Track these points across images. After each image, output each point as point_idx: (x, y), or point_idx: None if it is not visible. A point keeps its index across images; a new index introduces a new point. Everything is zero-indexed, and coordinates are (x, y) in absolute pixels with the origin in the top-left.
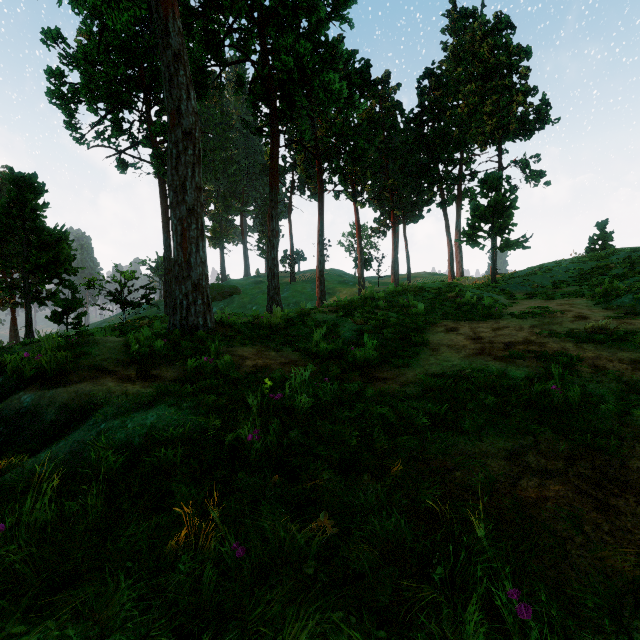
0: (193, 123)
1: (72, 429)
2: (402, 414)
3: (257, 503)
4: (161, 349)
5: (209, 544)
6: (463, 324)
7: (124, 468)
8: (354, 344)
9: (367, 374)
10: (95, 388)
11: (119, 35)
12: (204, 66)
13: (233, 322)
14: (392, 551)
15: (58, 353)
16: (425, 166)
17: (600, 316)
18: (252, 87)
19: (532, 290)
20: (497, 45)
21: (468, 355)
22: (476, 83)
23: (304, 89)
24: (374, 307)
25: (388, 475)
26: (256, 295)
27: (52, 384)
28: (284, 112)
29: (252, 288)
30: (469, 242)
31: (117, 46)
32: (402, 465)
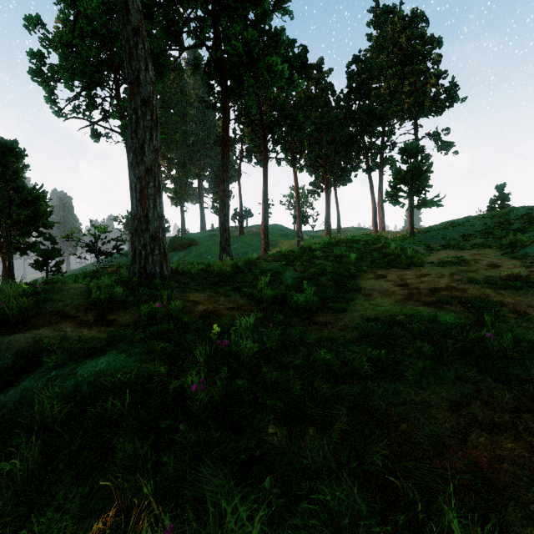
0: (151, 92)
1: (25, 375)
2: (343, 360)
3: (200, 459)
4: (120, 295)
5: (142, 520)
6: (390, 271)
7: (70, 418)
8: (295, 290)
9: (308, 318)
10: (52, 334)
11: (92, 22)
12: (165, 50)
13: (187, 270)
14: (344, 529)
15: (21, 300)
16: (353, 138)
17: (510, 265)
18: (207, 69)
19: (445, 242)
20: (414, 36)
21: (398, 300)
22: (396, 68)
23: (251, 71)
24: (312, 256)
25: (334, 428)
26: (211, 246)
27: (13, 329)
28: (234, 90)
29: (207, 240)
30: (391, 201)
31: (90, 31)
32: (347, 416)
